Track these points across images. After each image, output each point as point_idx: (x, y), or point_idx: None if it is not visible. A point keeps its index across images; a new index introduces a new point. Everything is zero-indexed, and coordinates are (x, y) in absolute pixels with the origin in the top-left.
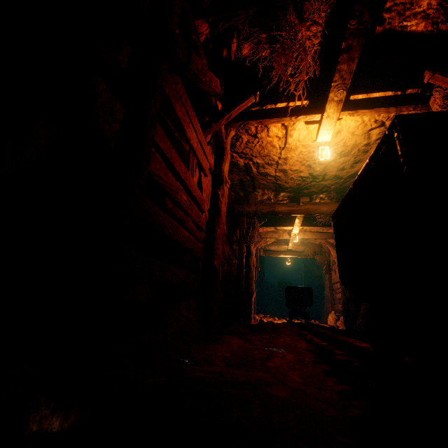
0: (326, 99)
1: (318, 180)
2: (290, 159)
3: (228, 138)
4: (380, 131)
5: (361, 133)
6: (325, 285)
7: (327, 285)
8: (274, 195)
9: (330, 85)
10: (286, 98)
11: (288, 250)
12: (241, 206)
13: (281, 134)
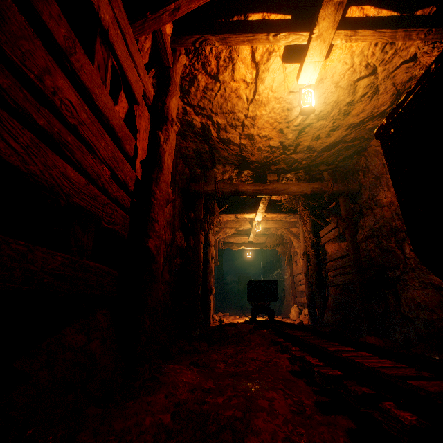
0: (321, 1)
1: (289, 152)
2: (260, 118)
3: (177, 65)
4: (369, 83)
5: (347, 84)
6: (285, 278)
7: (287, 278)
8: (237, 174)
9: None
10: None
11: (249, 241)
12: (197, 185)
13: (249, 78)
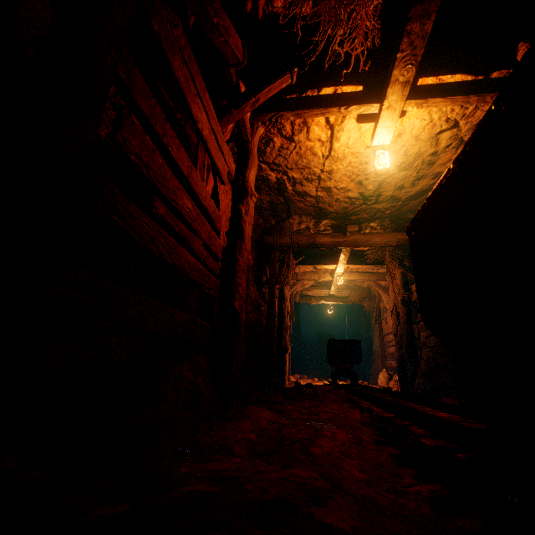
0: (388, 80)
1: (371, 202)
2: (336, 172)
3: (255, 138)
4: (452, 135)
5: (428, 137)
6: (373, 338)
7: (376, 338)
8: (314, 224)
9: (395, 57)
10: (334, 79)
11: (330, 295)
12: (272, 237)
13: (324, 137)
